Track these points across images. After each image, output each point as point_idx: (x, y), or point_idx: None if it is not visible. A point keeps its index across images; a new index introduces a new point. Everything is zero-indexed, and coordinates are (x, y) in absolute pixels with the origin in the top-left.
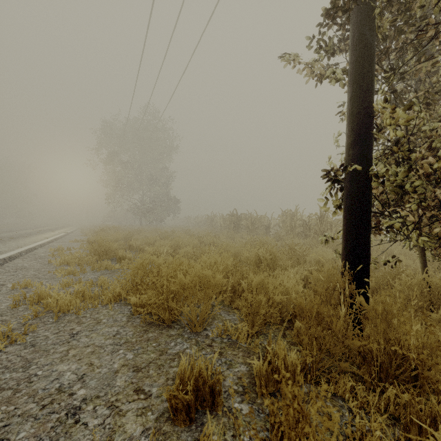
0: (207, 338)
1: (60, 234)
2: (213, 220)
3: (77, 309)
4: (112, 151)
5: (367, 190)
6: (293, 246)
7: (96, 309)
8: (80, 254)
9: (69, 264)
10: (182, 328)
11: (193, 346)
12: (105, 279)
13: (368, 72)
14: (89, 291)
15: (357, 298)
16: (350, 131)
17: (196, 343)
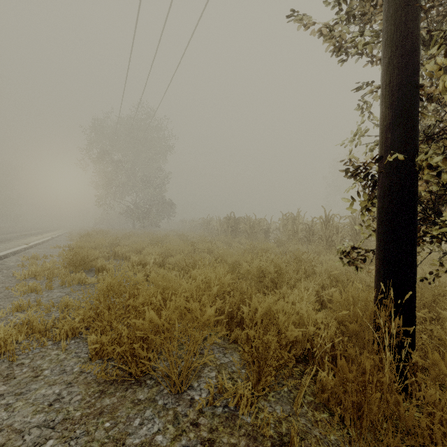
0: (192, 407)
1: (43, 239)
2: (209, 223)
3: (16, 349)
4: (103, 151)
5: (413, 187)
6: (300, 255)
7: (43, 349)
8: (52, 264)
9: (36, 277)
10: (156, 385)
11: (168, 427)
12: (69, 300)
13: (413, 28)
14: (41, 320)
15: (429, 355)
16: (387, 108)
17: (174, 419)
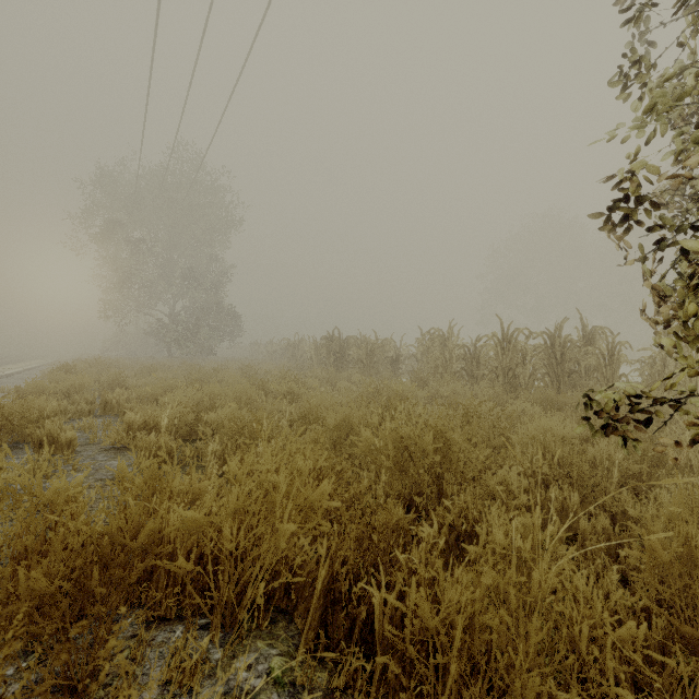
0: None
1: None
2: (298, 348)
3: None
4: (112, 222)
5: None
6: (475, 406)
7: None
8: None
9: None
10: None
11: None
12: None
13: None
14: None
15: None
16: None
17: None
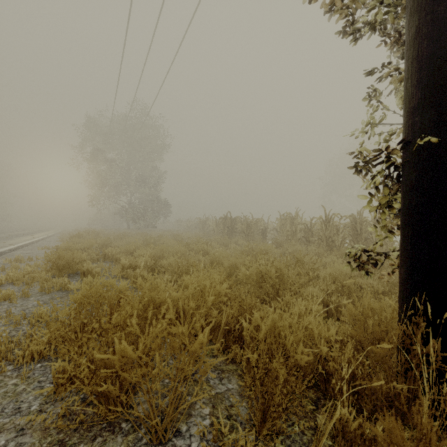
0: None
1: (32, 240)
2: (205, 223)
3: None
4: (96, 149)
5: None
6: (302, 257)
7: None
8: (34, 268)
9: (13, 282)
10: (134, 431)
11: None
12: (43, 312)
13: None
14: (3, 338)
15: None
16: (415, 87)
17: None
